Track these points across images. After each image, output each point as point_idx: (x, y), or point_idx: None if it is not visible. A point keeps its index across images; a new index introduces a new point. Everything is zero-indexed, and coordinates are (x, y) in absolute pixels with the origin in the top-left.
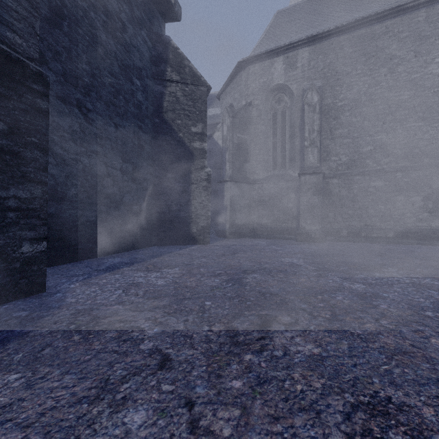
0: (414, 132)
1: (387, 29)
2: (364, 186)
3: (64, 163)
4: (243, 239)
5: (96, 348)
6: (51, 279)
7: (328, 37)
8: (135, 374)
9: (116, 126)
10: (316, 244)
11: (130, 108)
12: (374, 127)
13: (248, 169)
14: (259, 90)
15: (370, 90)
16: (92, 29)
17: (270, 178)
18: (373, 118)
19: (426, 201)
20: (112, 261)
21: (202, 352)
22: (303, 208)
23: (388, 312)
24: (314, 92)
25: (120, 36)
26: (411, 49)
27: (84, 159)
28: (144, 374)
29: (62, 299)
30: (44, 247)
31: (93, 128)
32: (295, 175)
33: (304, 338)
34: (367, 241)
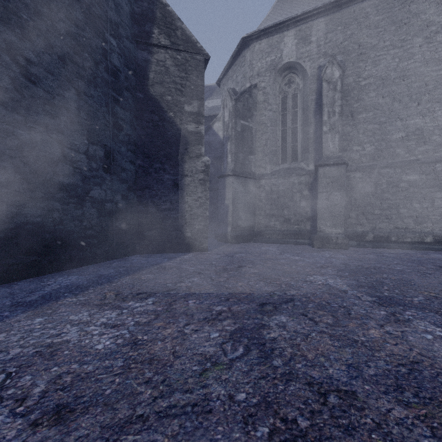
0: None
1: None
2: (394, 181)
3: None
4: (248, 244)
5: None
6: None
7: (350, 3)
8: None
9: (79, 93)
10: (340, 251)
11: (101, 73)
12: (406, 109)
13: (253, 162)
14: (266, 70)
15: (402, 65)
16: None
17: (279, 173)
18: (405, 98)
19: None
20: (60, 283)
21: None
22: (322, 206)
23: None
24: (335, 66)
25: None
26: None
27: (21, 132)
28: None
29: None
30: None
31: (38, 89)
32: (309, 169)
33: None
34: (400, 247)
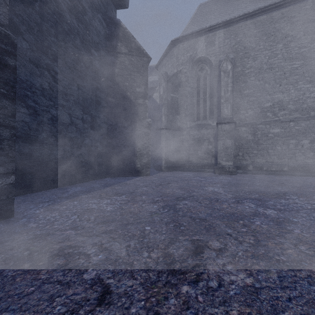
0: (303, 91)
1: (282, 15)
2: (265, 133)
3: (36, 113)
4: (175, 172)
5: (42, 278)
6: (21, 205)
7: (238, 21)
8: (73, 311)
9: (78, 86)
10: (230, 176)
11: (89, 73)
12: (273, 88)
13: (179, 120)
14: (187, 61)
15: (270, 61)
16: (59, 10)
17: (195, 127)
18: (272, 81)
19: (312, 143)
20: (74, 190)
21: (141, 283)
22: (220, 148)
23: (303, 237)
24: (228, 62)
25: (81, 17)
26: (301, 30)
27: (52, 110)
28: (82, 311)
29: (25, 224)
30: (13, 180)
31: (60, 87)
32: (214, 125)
33: (235, 266)
34: (268, 174)
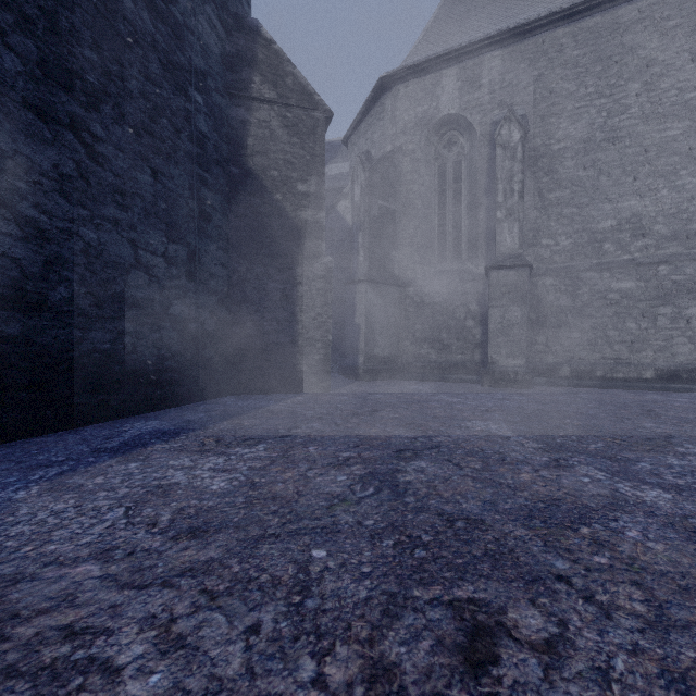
0: (690, 193)
1: (641, 14)
2: (601, 290)
3: (43, 237)
4: (389, 382)
5: None
6: None
7: (537, 31)
8: None
9: (156, 174)
10: (519, 392)
11: (184, 144)
12: (617, 186)
13: (397, 261)
14: (416, 125)
15: (611, 122)
16: None
17: (435, 277)
18: (616, 170)
19: None
20: (140, 429)
21: None
22: (494, 327)
23: None
24: (514, 124)
25: (163, 8)
26: (685, 48)
27: (87, 231)
28: None
29: None
30: None
31: (107, 174)
32: (479, 272)
33: None
34: (607, 386)
